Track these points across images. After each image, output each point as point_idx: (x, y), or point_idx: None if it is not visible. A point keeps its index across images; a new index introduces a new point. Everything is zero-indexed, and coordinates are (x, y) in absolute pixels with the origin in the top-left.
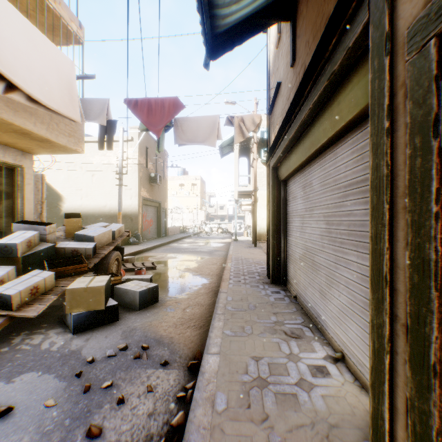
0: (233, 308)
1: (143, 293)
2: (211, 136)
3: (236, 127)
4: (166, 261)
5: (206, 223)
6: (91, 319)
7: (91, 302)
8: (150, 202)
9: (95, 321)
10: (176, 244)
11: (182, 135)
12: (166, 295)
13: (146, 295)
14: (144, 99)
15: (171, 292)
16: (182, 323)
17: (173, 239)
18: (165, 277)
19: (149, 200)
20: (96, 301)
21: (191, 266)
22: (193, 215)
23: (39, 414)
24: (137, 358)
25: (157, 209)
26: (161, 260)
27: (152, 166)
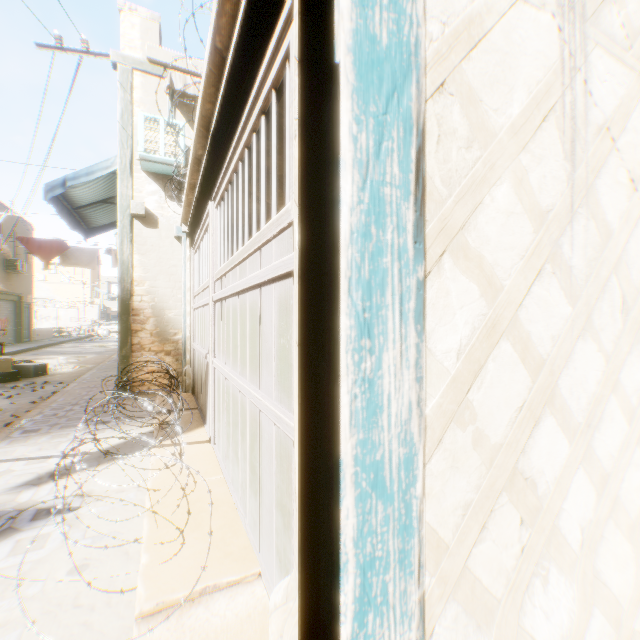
0: (105, 368)
1: (38, 367)
2: (93, 263)
3: (114, 257)
4: (44, 360)
5: (101, 323)
6: (4, 377)
7: (5, 368)
8: (6, 295)
9: (7, 379)
10: (52, 349)
11: (68, 259)
12: (54, 372)
13: (40, 368)
14: (37, 239)
15: (58, 371)
16: (70, 377)
17: (47, 343)
18: (49, 367)
19: (5, 293)
20: (8, 367)
21: (76, 361)
22: (78, 312)
23: (7, 392)
24: (46, 384)
25: (16, 304)
26: (37, 360)
27: (11, 246)
